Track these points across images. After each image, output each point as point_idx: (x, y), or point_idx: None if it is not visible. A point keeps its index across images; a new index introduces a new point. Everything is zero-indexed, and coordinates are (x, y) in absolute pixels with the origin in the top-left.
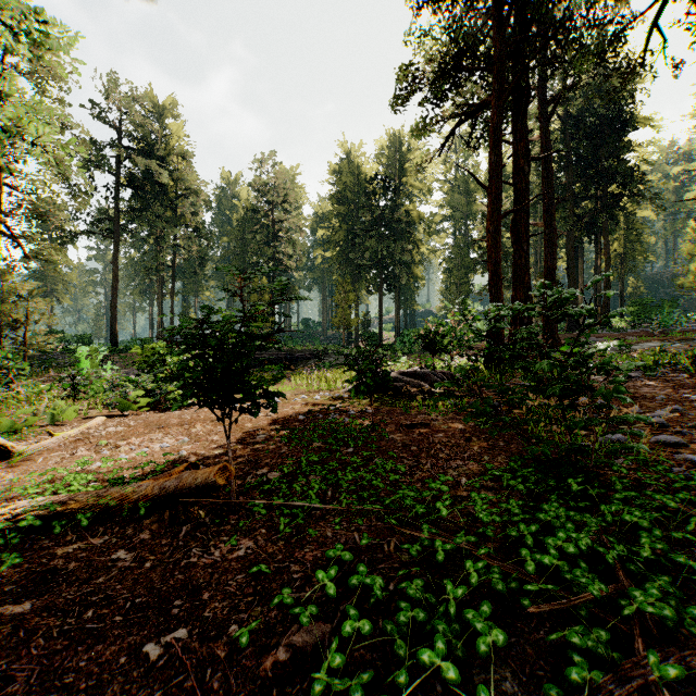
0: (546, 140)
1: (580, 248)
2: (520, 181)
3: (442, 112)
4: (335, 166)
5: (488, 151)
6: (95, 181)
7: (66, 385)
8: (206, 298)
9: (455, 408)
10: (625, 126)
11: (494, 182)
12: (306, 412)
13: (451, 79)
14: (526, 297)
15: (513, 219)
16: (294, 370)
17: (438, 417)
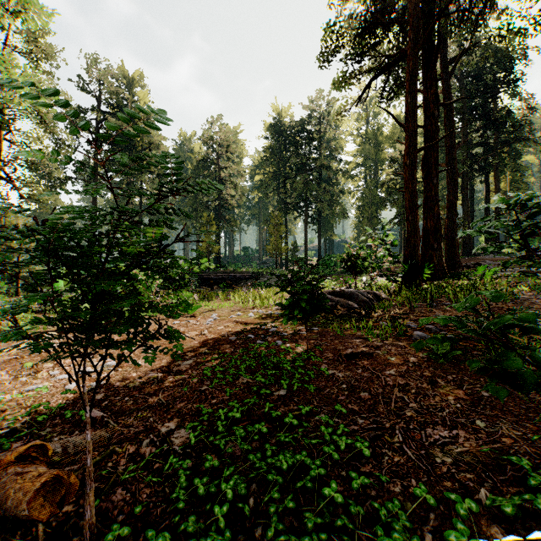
0: (449, 92)
1: (471, 187)
2: (430, 123)
3: (360, 67)
4: (269, 124)
5: (405, 93)
6: (77, 137)
7: (41, 301)
8: (167, 231)
9: (393, 332)
10: (513, 84)
11: (411, 120)
12: (238, 332)
13: (370, 33)
14: (436, 225)
15: (424, 157)
16: (235, 288)
17: (378, 343)
